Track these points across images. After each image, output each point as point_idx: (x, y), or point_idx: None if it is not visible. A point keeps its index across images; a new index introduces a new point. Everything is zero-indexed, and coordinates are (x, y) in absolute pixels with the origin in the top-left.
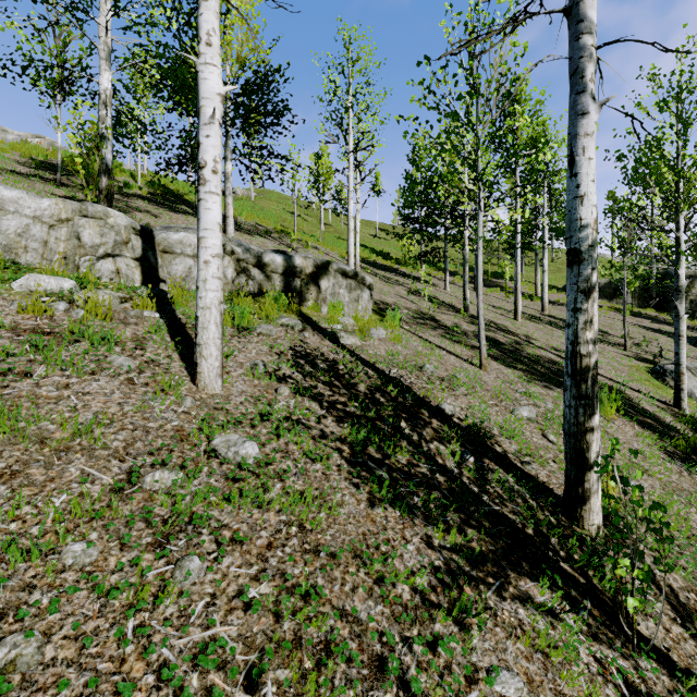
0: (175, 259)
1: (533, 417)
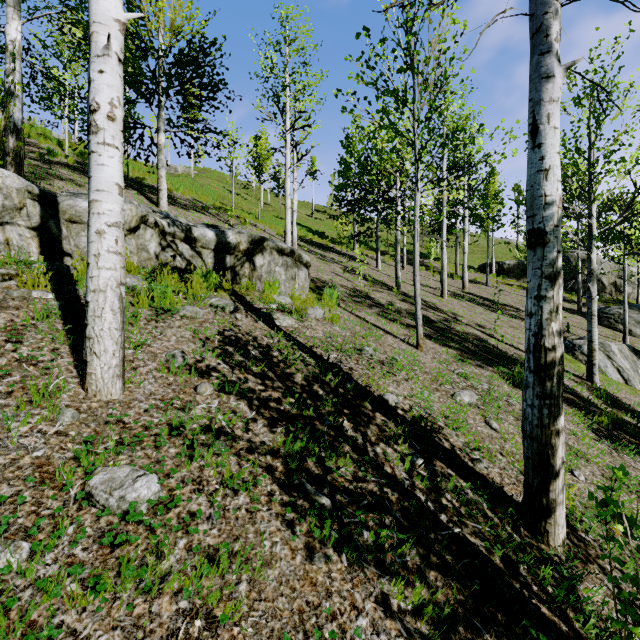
0: (85, 230)
1: (474, 402)
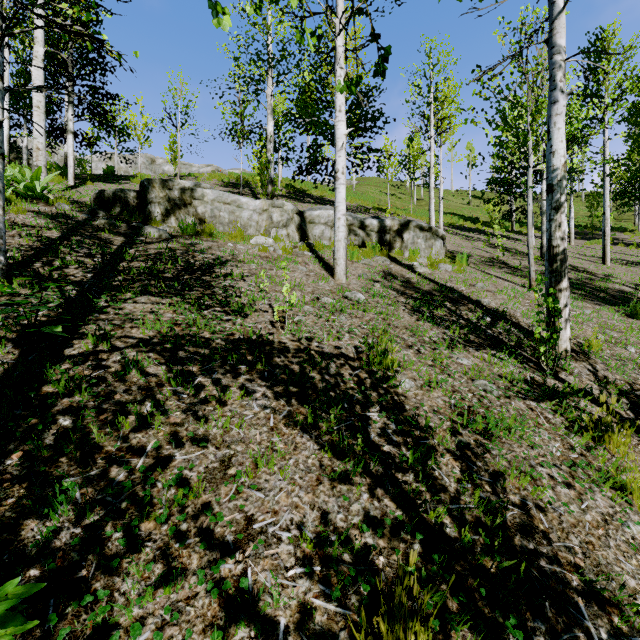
0: (315, 226)
1: None
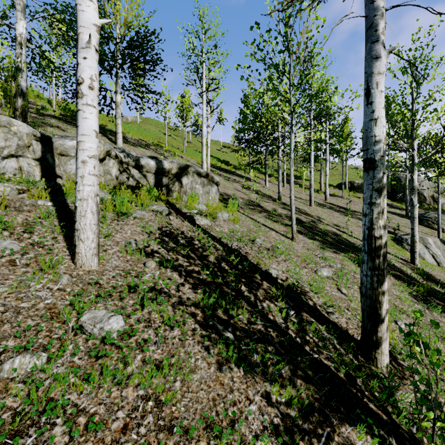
0: (70, 160)
1: (330, 276)
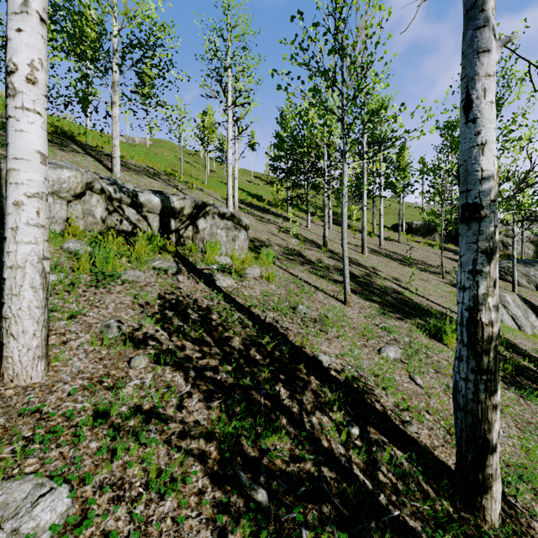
0: None
1: (398, 357)
